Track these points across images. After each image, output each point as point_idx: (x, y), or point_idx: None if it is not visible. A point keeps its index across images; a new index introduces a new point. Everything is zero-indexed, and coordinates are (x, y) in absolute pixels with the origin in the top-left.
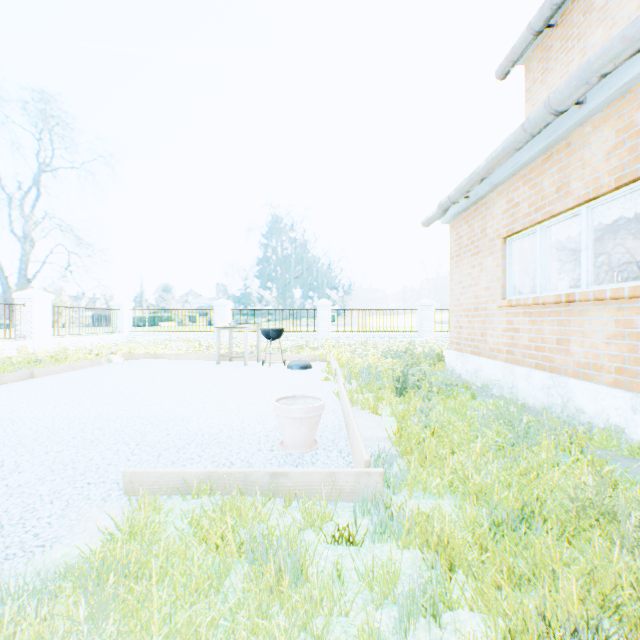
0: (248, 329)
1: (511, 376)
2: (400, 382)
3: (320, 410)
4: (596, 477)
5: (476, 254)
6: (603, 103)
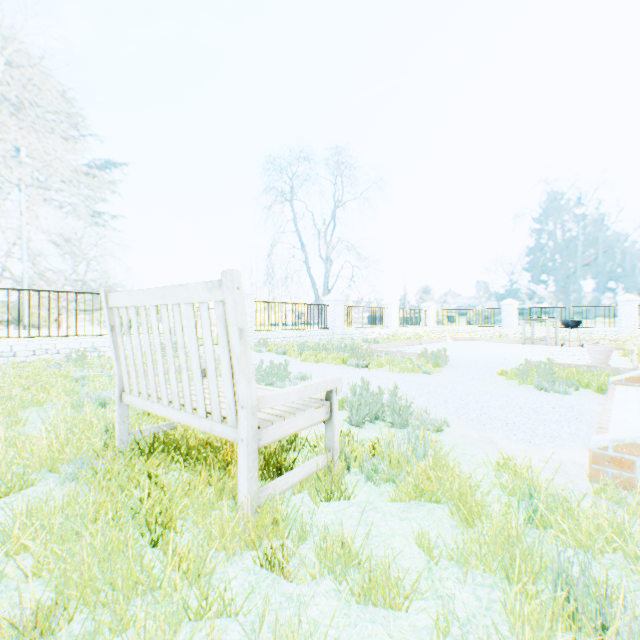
0: (547, 321)
1: None
2: None
3: (610, 349)
4: None
5: None
6: None
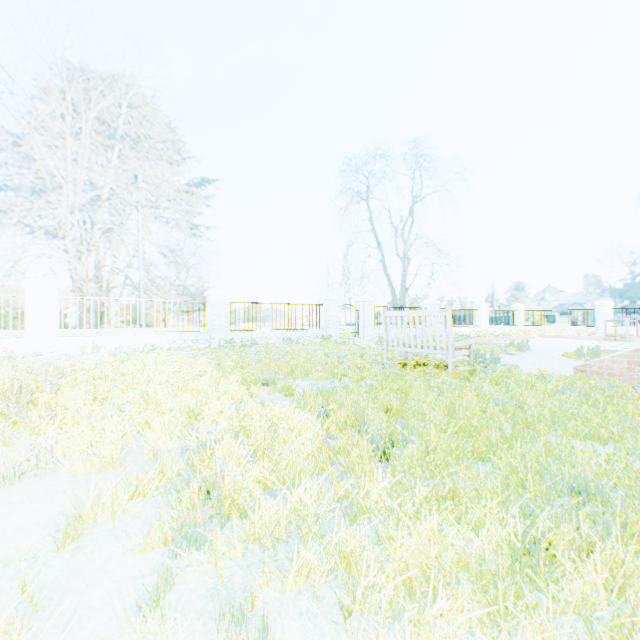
0: (627, 321)
1: None
2: None
3: None
4: None
5: None
6: None
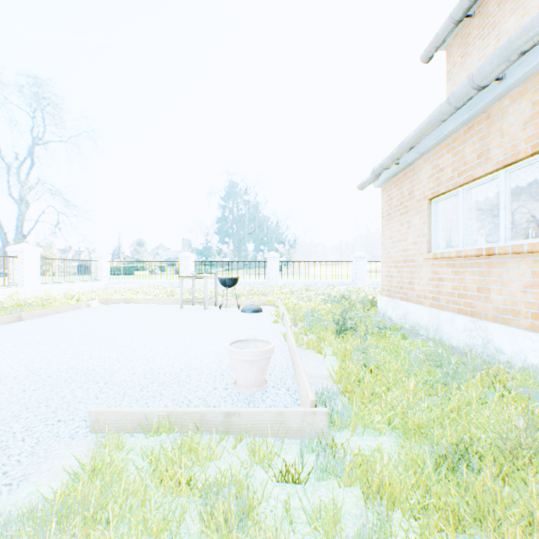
0: (207, 278)
1: (436, 319)
2: (339, 325)
3: (270, 353)
4: (527, 419)
5: (405, 213)
6: (521, 79)
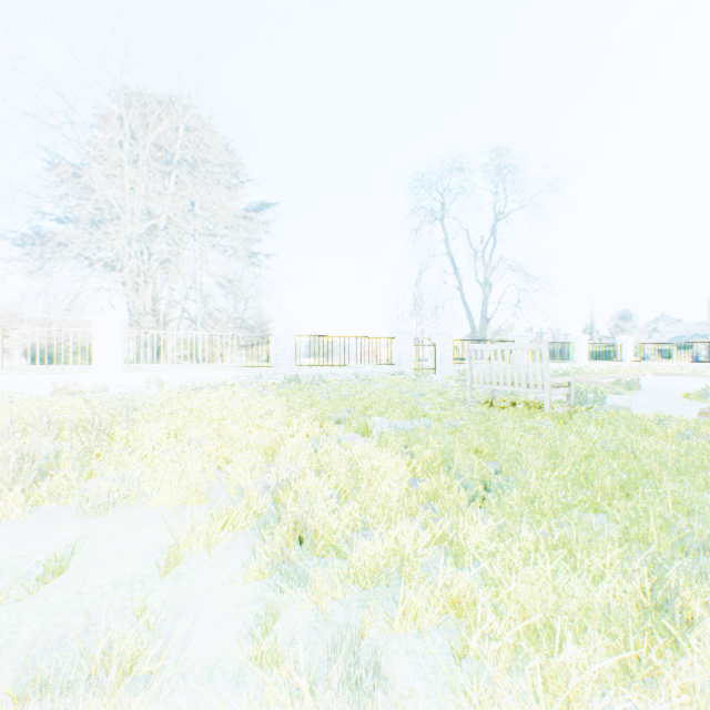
0: None
1: None
2: None
3: None
4: None
5: None
6: None
